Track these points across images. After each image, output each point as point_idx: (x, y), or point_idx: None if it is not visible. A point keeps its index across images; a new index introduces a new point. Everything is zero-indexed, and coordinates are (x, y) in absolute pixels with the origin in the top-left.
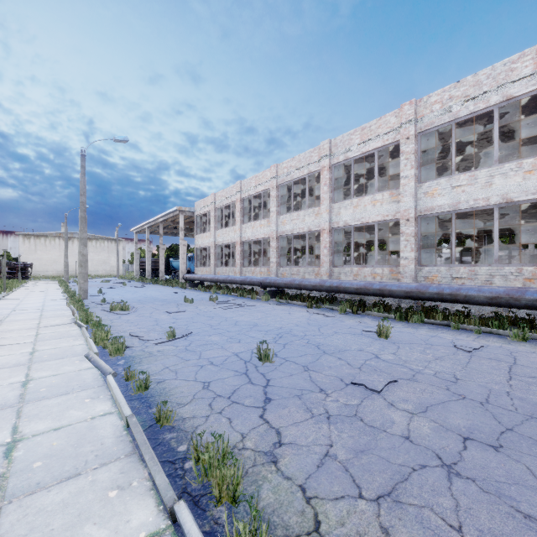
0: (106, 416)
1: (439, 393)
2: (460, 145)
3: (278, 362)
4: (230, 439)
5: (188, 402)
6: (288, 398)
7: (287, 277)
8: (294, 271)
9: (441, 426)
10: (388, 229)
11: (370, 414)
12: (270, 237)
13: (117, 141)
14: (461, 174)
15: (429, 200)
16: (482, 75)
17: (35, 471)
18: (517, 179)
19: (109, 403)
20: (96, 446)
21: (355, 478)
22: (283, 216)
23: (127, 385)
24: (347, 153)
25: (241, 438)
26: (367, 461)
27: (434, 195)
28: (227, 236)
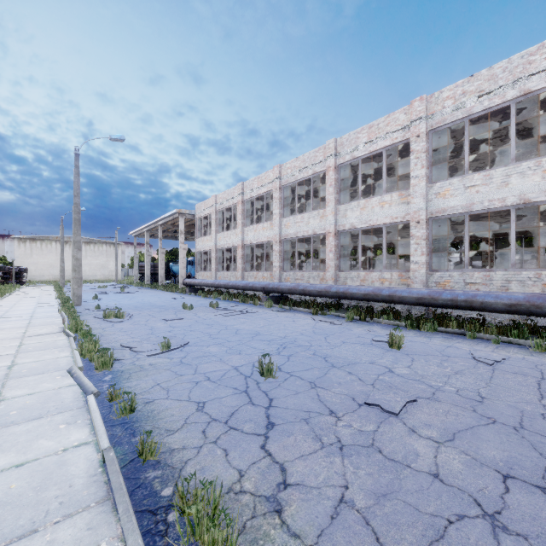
0: (80, 447)
1: (465, 416)
2: (472, 144)
3: (282, 377)
4: (225, 478)
5: (178, 428)
6: (293, 422)
7: (291, 282)
8: (298, 276)
9: (474, 460)
10: (395, 232)
11: (389, 443)
12: (273, 241)
13: (113, 140)
14: (475, 174)
15: (440, 201)
16: (497, 68)
17: None
18: (535, 179)
19: (87, 429)
20: (63, 490)
21: (378, 535)
22: (286, 218)
23: (111, 406)
24: (354, 153)
25: (238, 477)
26: (391, 510)
27: (446, 195)
28: (229, 239)
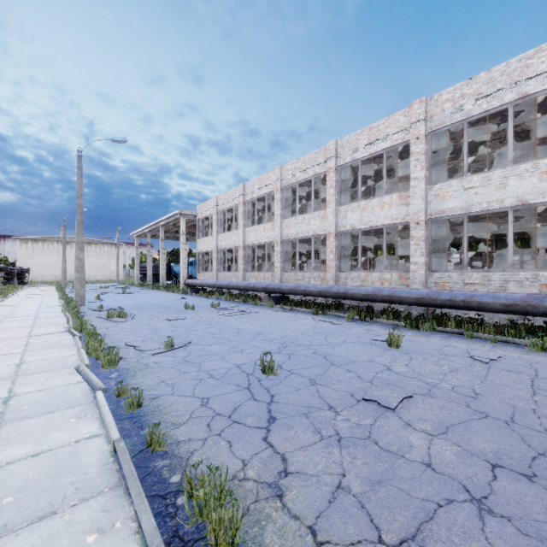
0: (92, 439)
1: (459, 411)
2: (471, 146)
3: (283, 374)
4: (229, 467)
5: (184, 422)
6: (294, 416)
7: (292, 282)
8: (299, 276)
9: (465, 451)
10: (396, 233)
11: (385, 435)
12: (274, 242)
13: (116, 141)
14: (473, 176)
15: (440, 202)
16: (495, 71)
17: (4, 508)
18: (533, 181)
19: (97, 423)
20: (78, 477)
21: (373, 517)
22: (287, 219)
23: (119, 402)
24: (354, 154)
25: (242, 466)
26: (385, 495)
27: (445, 197)
28: (230, 240)
